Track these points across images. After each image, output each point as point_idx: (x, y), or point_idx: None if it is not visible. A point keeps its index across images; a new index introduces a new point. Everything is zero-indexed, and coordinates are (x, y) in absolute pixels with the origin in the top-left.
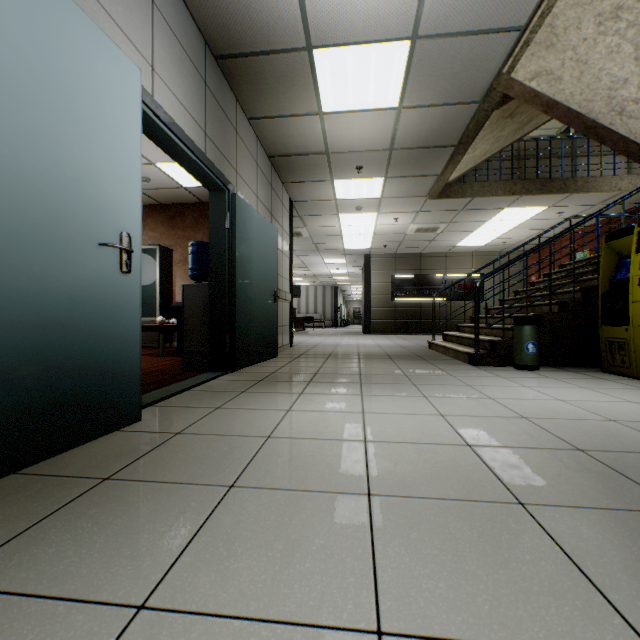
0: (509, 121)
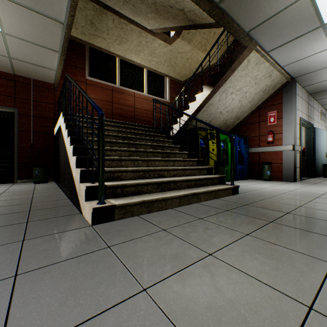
0: (167, 3)
